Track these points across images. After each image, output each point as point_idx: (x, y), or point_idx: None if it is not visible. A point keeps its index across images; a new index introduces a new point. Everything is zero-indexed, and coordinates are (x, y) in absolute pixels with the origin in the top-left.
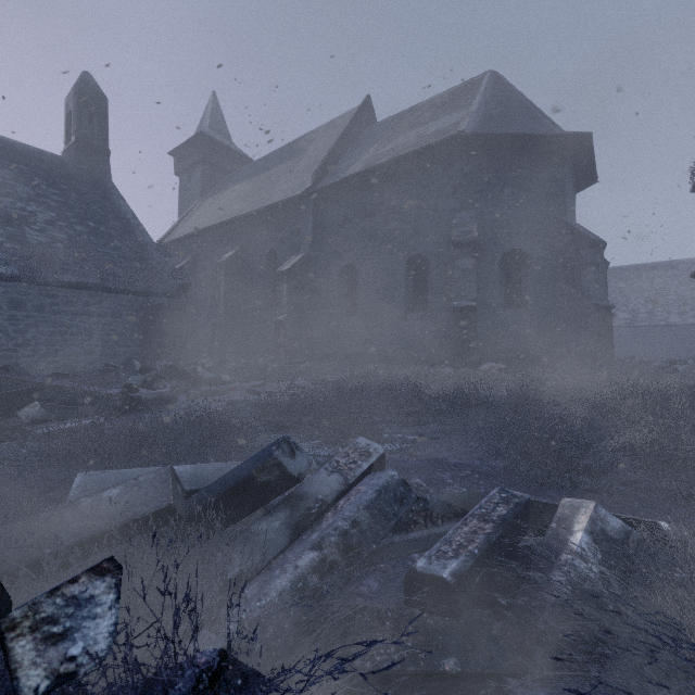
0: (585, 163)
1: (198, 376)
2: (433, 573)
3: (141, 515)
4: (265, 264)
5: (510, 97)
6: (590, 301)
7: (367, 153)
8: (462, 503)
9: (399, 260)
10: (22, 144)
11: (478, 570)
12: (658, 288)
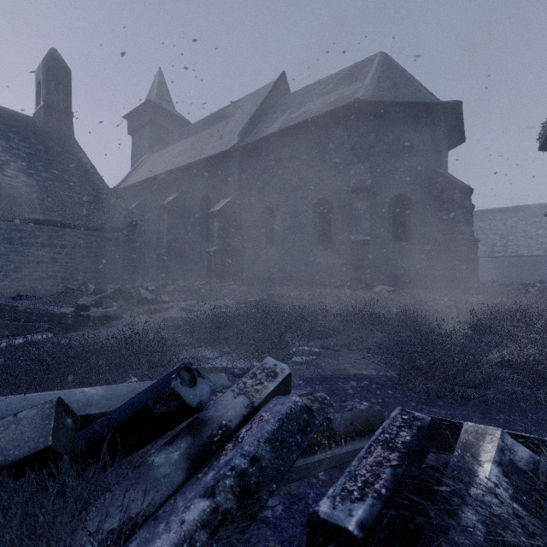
0: (456, 126)
1: (141, 297)
2: (338, 523)
3: (11, 460)
4: (200, 206)
5: (397, 73)
6: (460, 236)
7: (282, 117)
8: (363, 421)
9: (307, 202)
10: None
11: (385, 512)
12: (510, 227)
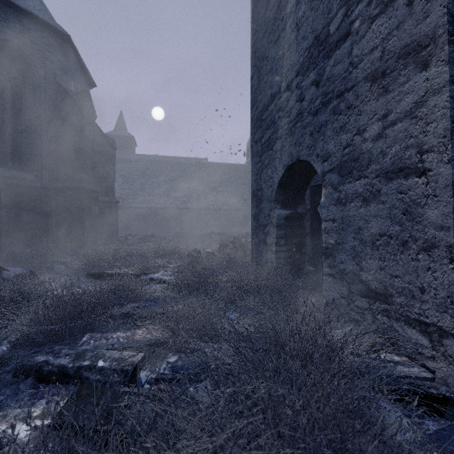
0: None
1: None
2: None
3: None
4: None
5: None
6: None
7: None
8: None
9: None
10: (237, 164)
11: None
12: None
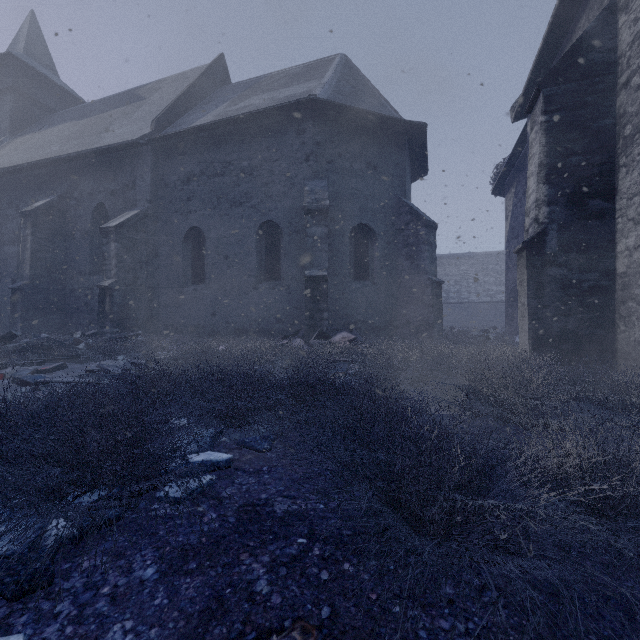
0: (420, 154)
1: None
2: None
3: None
4: (92, 219)
5: (359, 80)
6: (425, 276)
7: (218, 109)
8: None
9: (250, 225)
10: None
11: None
12: (463, 273)
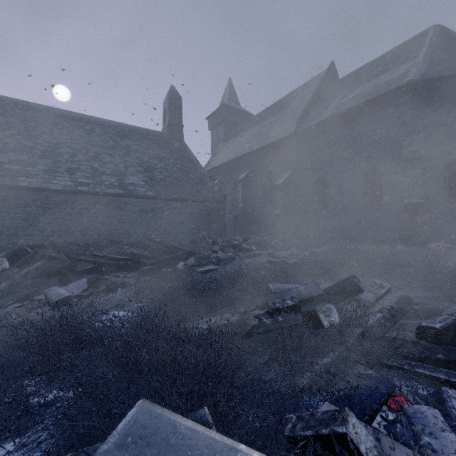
0: None
1: (241, 247)
2: (431, 326)
3: (315, 295)
4: (265, 179)
5: (453, 42)
6: None
7: (334, 102)
8: (434, 313)
9: (358, 172)
10: (146, 129)
11: (450, 330)
12: None
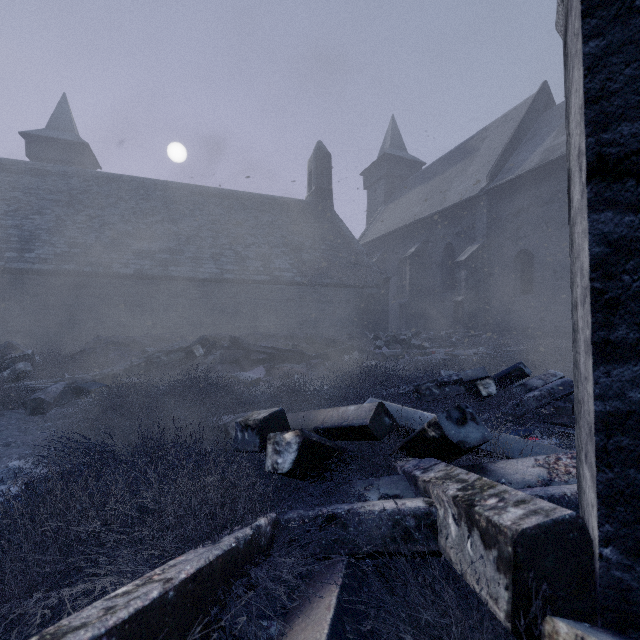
0: None
1: (410, 342)
2: None
3: (480, 377)
4: (442, 254)
5: None
6: None
7: (544, 144)
8: None
9: None
10: (289, 199)
11: None
12: None
